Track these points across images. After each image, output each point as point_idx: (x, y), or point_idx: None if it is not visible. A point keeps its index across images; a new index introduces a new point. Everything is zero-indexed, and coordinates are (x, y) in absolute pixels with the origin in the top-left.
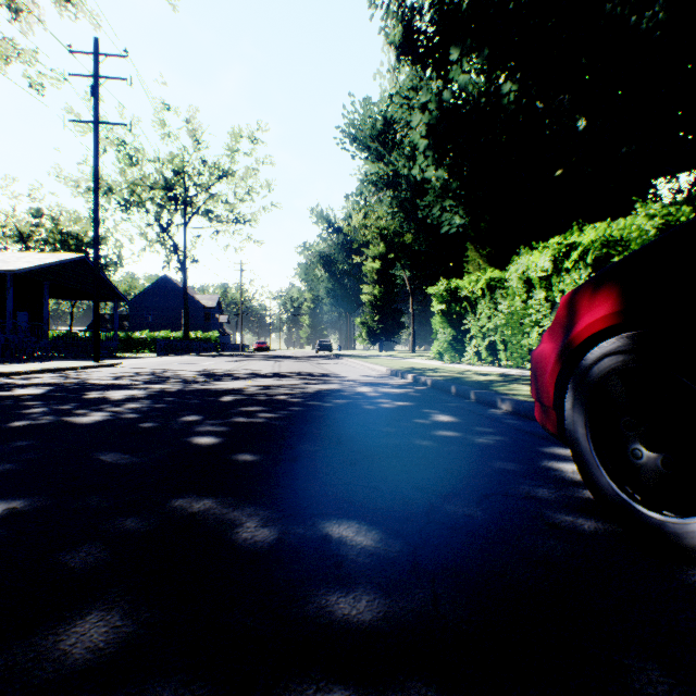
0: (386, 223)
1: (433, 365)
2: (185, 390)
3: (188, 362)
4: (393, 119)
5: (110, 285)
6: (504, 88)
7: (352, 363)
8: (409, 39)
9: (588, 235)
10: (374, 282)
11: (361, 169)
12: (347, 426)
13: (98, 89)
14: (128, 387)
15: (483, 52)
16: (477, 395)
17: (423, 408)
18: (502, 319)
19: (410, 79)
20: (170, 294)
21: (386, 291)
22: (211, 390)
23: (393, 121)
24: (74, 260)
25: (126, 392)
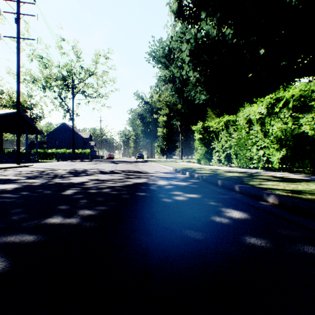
0: (169, 99)
1: (196, 166)
2: (45, 184)
3: (69, 164)
4: (172, 48)
5: (33, 126)
6: (226, 32)
7: (154, 165)
8: (181, 9)
9: (292, 91)
10: (163, 126)
11: (157, 73)
12: (153, 230)
13: (19, 20)
14: (11, 182)
15: (216, 14)
16: (242, 188)
17: (209, 201)
18: (234, 141)
19: (181, 29)
20: (66, 131)
21: (169, 131)
22: (63, 184)
23: (172, 49)
24: (14, 113)
25: (4, 186)
